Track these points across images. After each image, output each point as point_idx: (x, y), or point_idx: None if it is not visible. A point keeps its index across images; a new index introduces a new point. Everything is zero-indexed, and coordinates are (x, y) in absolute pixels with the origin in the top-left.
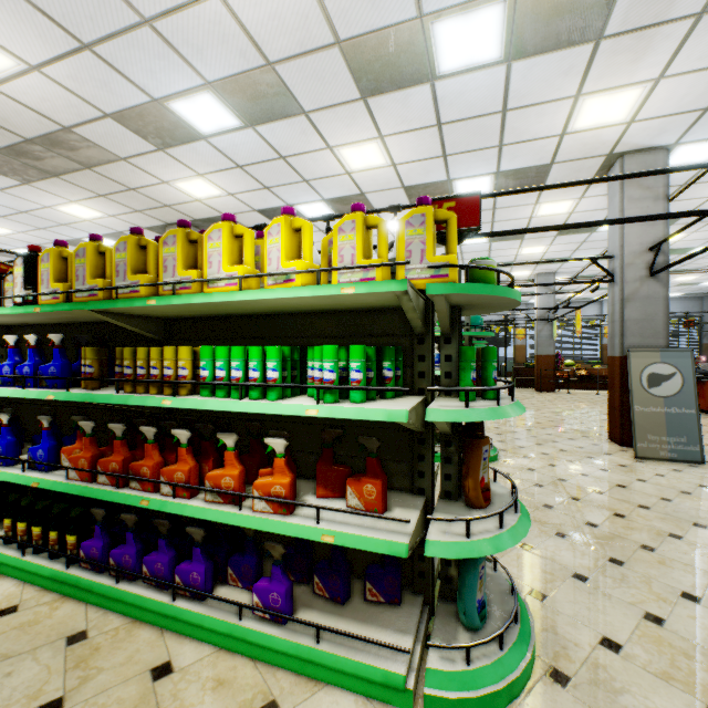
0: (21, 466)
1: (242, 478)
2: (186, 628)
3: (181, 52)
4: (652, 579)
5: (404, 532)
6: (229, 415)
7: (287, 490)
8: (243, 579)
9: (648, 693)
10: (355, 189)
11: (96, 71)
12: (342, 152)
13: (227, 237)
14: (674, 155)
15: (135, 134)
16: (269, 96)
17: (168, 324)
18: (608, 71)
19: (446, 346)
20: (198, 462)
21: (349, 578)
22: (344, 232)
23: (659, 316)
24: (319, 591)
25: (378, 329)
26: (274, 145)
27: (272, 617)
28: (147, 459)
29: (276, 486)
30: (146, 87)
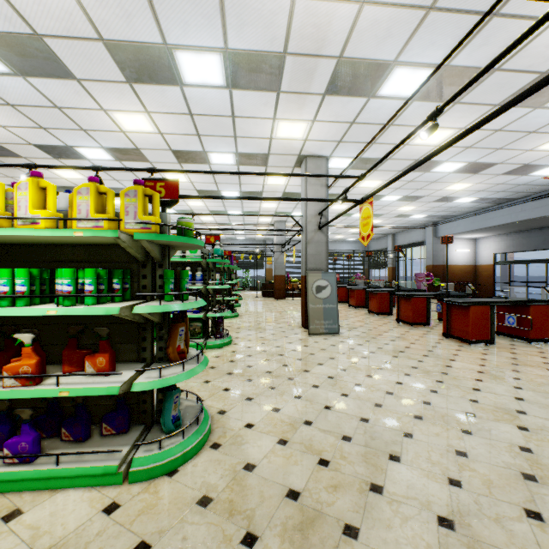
0: None
1: None
2: None
3: None
4: (285, 392)
5: (120, 381)
6: None
7: (33, 368)
8: None
9: (257, 440)
10: (131, 144)
11: None
12: (115, 115)
13: None
14: (331, 162)
15: None
16: (39, 58)
17: None
18: (288, 110)
19: (160, 269)
20: None
21: (90, 424)
22: (82, 194)
23: (323, 253)
24: (66, 438)
25: (116, 257)
26: (48, 96)
27: (21, 461)
28: None
29: (23, 366)
30: None
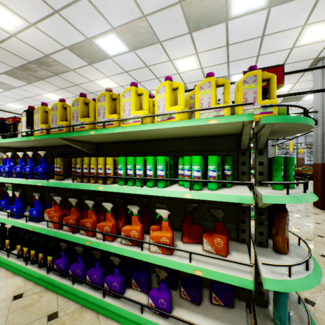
0: (25, 218)
1: (142, 231)
2: (111, 314)
3: (101, 12)
4: None
5: (246, 271)
6: (129, 194)
7: (170, 240)
8: (141, 286)
9: None
10: (181, 82)
11: (61, 24)
12: (176, 62)
13: (134, 95)
14: None
15: (78, 57)
16: (143, 34)
17: (97, 146)
18: (324, 10)
19: (259, 156)
20: (115, 220)
21: (201, 289)
22: (203, 89)
23: None
24: (184, 296)
25: (216, 147)
26: (143, 60)
27: (160, 313)
28: (89, 218)
29: (163, 237)
30: (84, 32)
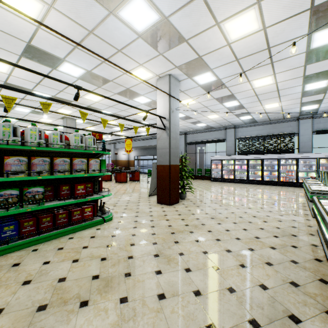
0: None
1: None
2: None
3: None
4: None
5: None
6: None
7: None
8: None
9: None
10: None
11: None
12: None
13: None
14: (77, 120)
15: None
16: None
17: None
18: (67, 108)
19: None
20: None
21: None
22: None
23: None
24: None
25: None
26: None
27: None
28: None
29: None
30: None
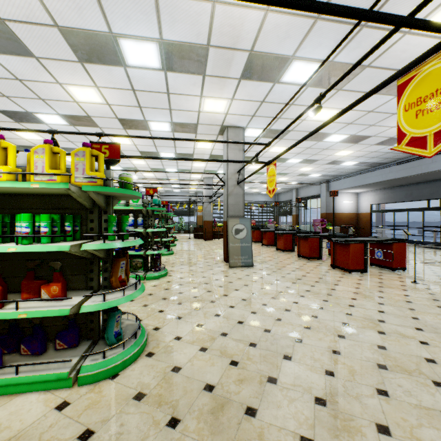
0: None
1: None
2: None
3: None
4: (207, 312)
5: (71, 305)
6: None
7: None
8: None
9: (183, 349)
10: (83, 112)
11: None
12: (69, 88)
13: None
14: (247, 132)
15: None
16: (2, 38)
17: None
18: (212, 90)
19: (105, 215)
20: None
21: (45, 340)
22: (38, 154)
23: (241, 203)
24: (24, 352)
25: (68, 205)
26: (10, 70)
27: None
28: None
29: None
30: None
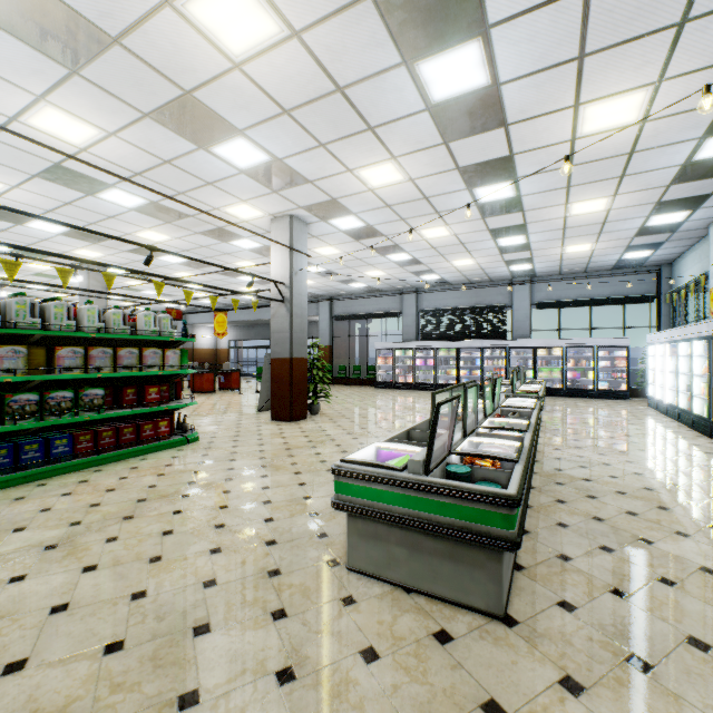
0: None
1: None
2: None
3: None
4: None
5: None
6: None
7: None
8: None
9: None
10: None
11: None
12: None
13: None
14: (110, 269)
15: None
16: None
17: None
18: (95, 248)
19: None
20: None
21: None
22: None
23: None
24: None
25: None
26: None
27: None
28: None
29: None
30: None
